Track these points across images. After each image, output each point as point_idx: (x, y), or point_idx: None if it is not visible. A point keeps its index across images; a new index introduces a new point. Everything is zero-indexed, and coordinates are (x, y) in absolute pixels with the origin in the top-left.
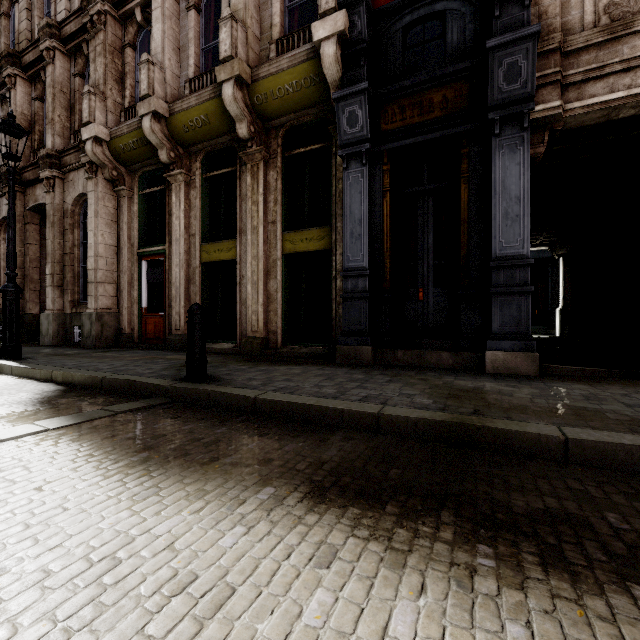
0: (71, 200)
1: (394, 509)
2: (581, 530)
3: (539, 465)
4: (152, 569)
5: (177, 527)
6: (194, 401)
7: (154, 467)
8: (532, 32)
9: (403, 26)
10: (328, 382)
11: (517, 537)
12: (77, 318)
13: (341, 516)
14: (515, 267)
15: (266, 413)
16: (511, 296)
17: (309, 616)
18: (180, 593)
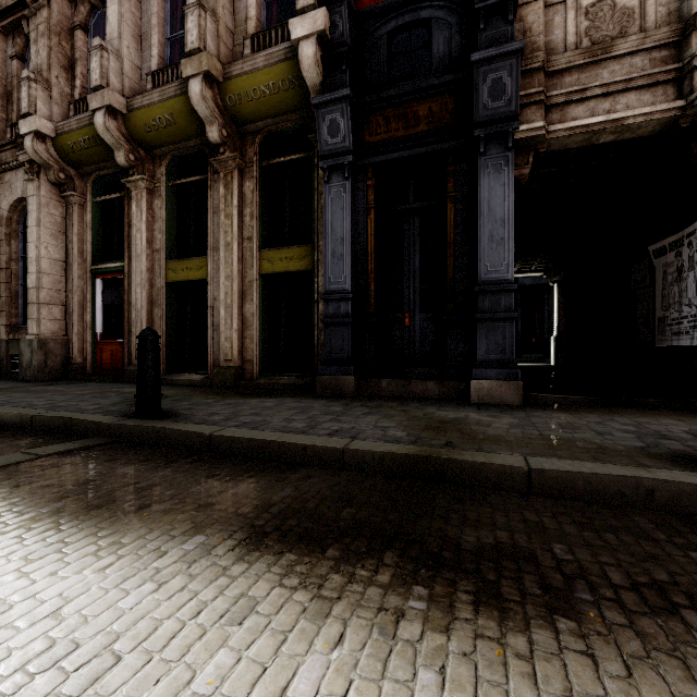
0: (7, 205)
1: (335, 553)
2: (524, 564)
3: (502, 498)
4: (23, 642)
5: (72, 589)
6: (141, 440)
7: (66, 519)
8: (516, 48)
9: (388, 31)
10: (300, 415)
11: (457, 575)
12: (15, 346)
13: (273, 564)
14: (500, 292)
15: (223, 451)
16: (496, 322)
17: (200, 682)
18: (49, 668)
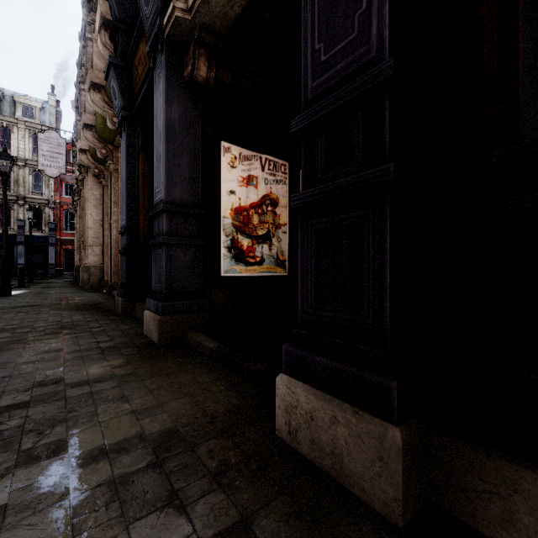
0: None
1: None
2: None
3: None
4: None
5: None
6: None
7: None
8: None
9: None
10: None
11: None
12: None
13: None
14: (160, 215)
15: None
16: (158, 248)
17: None
18: None
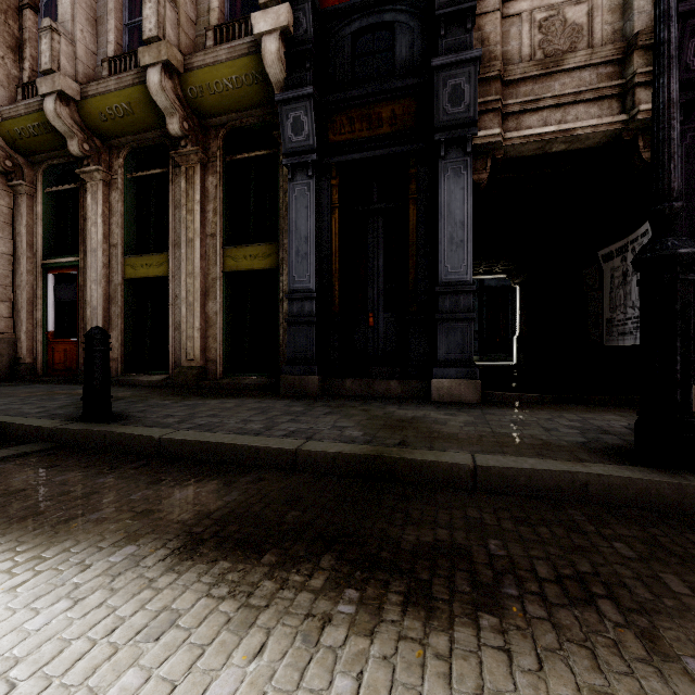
0: None
1: (272, 558)
2: (459, 561)
3: (448, 495)
4: None
5: None
6: (86, 445)
7: None
8: (474, 56)
9: (352, 32)
10: (259, 416)
11: (392, 576)
12: None
13: (204, 573)
14: (460, 293)
15: (173, 455)
16: (456, 322)
17: None
18: None
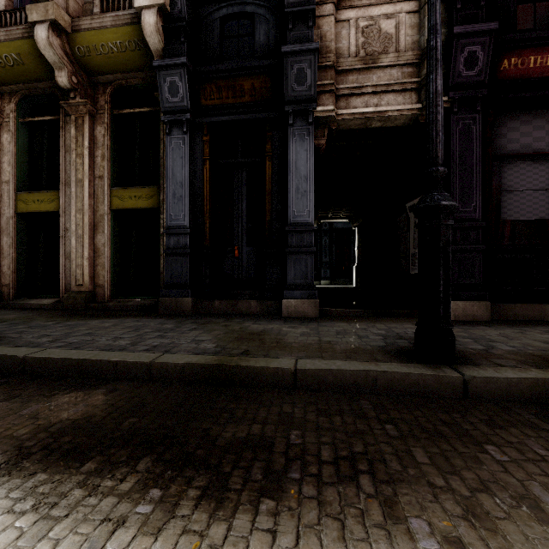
0: None
1: (92, 466)
2: (261, 452)
3: (272, 394)
4: None
5: None
6: None
7: None
8: (313, 48)
9: (220, 17)
10: (131, 334)
11: (198, 472)
12: None
13: (16, 488)
14: (304, 232)
15: (37, 372)
16: (301, 255)
17: None
18: None
